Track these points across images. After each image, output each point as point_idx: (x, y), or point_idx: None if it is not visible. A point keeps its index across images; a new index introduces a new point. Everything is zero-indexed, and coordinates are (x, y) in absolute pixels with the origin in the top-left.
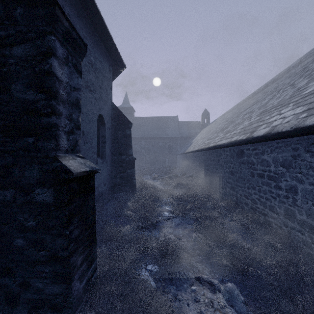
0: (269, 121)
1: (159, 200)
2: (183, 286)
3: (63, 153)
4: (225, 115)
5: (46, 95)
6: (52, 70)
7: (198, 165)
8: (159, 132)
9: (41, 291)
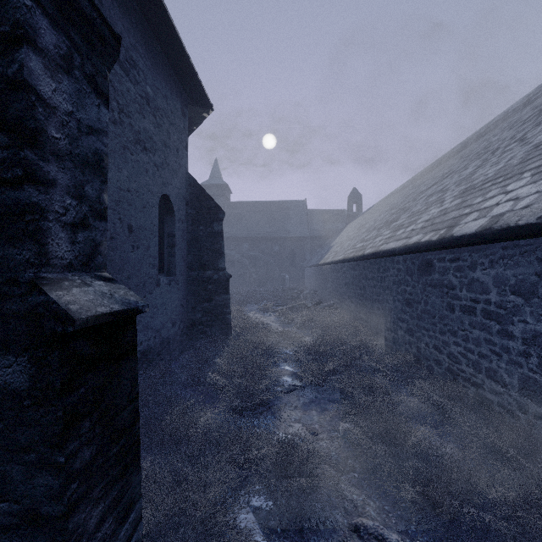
0: (484, 206)
1: (273, 353)
2: None
3: (58, 273)
4: (391, 198)
5: (12, 136)
6: (26, 78)
7: (344, 286)
8: (274, 228)
9: None
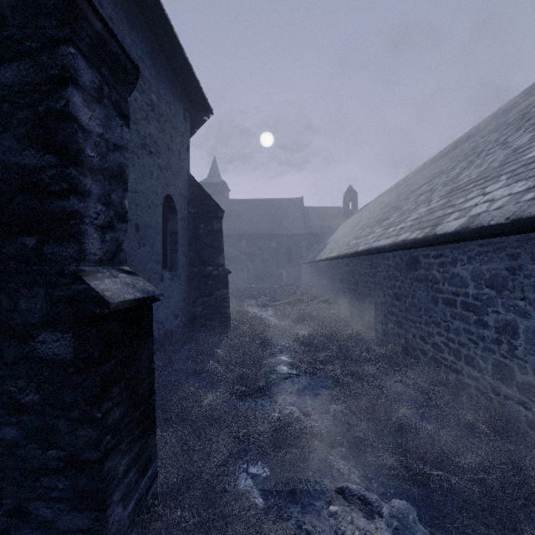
0: (465, 206)
1: (270, 345)
2: (315, 505)
3: (92, 266)
4: (385, 196)
5: (60, 157)
6: (71, 110)
7: (339, 282)
8: (271, 226)
9: (51, 524)
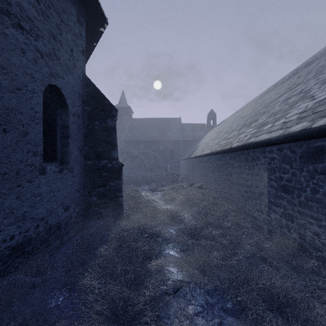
0: None
1: (159, 235)
2: None
3: None
4: (238, 113)
5: None
6: None
7: (211, 172)
8: (160, 135)
9: None
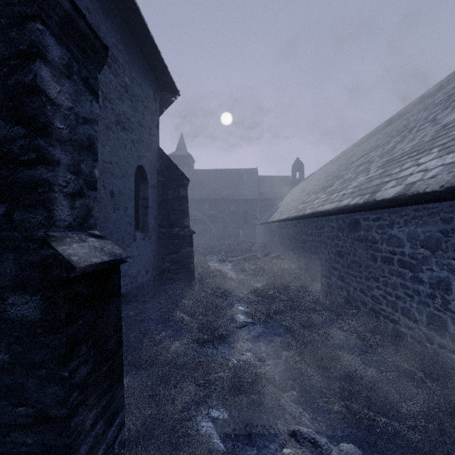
0: (400, 176)
1: (229, 296)
2: (269, 447)
3: (61, 232)
4: (327, 167)
5: (28, 129)
6: (38, 84)
7: (288, 240)
8: (230, 192)
9: None
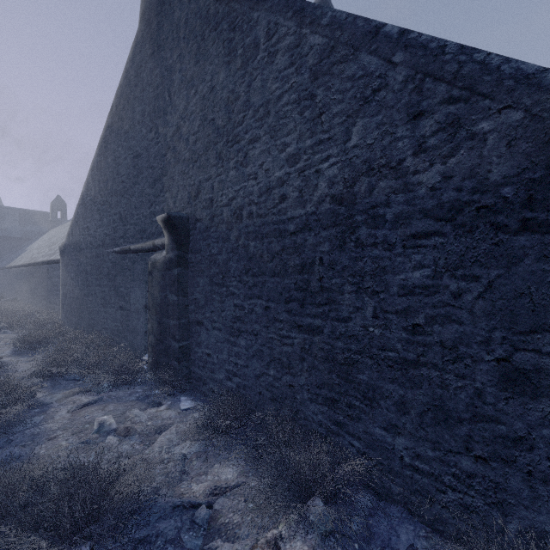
0: None
1: None
2: None
3: None
4: None
5: None
6: None
7: (24, 284)
8: None
9: None
